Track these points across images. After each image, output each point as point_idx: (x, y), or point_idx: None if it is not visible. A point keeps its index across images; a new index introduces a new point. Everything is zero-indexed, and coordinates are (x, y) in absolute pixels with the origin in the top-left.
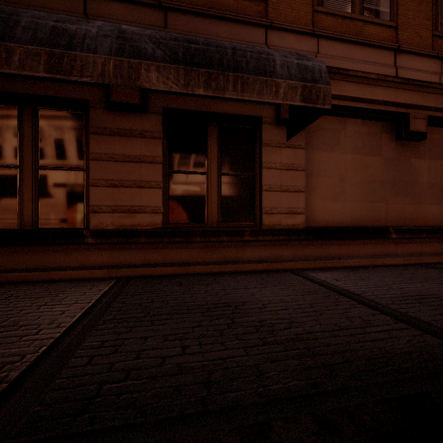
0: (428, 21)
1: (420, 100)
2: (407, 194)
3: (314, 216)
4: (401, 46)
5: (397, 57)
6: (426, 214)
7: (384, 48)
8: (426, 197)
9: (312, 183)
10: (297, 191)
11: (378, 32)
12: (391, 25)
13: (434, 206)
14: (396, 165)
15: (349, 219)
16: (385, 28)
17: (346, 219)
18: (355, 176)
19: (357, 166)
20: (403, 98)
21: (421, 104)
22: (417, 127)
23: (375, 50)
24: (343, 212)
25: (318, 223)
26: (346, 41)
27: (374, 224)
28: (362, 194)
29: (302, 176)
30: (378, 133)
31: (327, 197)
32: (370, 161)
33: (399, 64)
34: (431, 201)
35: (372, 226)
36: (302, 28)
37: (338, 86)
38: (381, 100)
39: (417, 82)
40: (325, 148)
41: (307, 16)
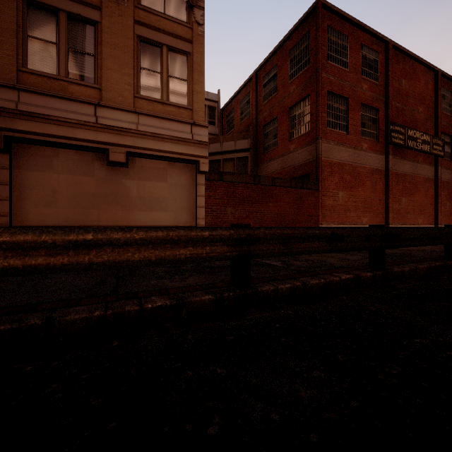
0: (130, 87)
1: (119, 140)
2: (118, 204)
3: (27, 218)
4: (101, 103)
5: (98, 109)
6: (136, 217)
7: (85, 102)
8: (135, 206)
9: (24, 194)
10: (2, 200)
11: (83, 91)
12: (96, 87)
13: (143, 212)
14: (108, 183)
15: (62, 220)
16: (90, 88)
17: (59, 220)
18: (68, 190)
19: (70, 183)
20: (103, 138)
21: (120, 143)
22: (116, 158)
23: (76, 104)
24: (56, 216)
25: (30, 223)
26: (48, 95)
27: (86, 224)
28: (75, 203)
29: (7, 189)
30: (90, 161)
31: (40, 205)
32: (83, 180)
33: (99, 115)
34: (140, 209)
35: (84, 226)
36: (3, 83)
37: (40, 127)
38: (82, 138)
39: (116, 128)
40: (38, 169)
41: (12, 73)
